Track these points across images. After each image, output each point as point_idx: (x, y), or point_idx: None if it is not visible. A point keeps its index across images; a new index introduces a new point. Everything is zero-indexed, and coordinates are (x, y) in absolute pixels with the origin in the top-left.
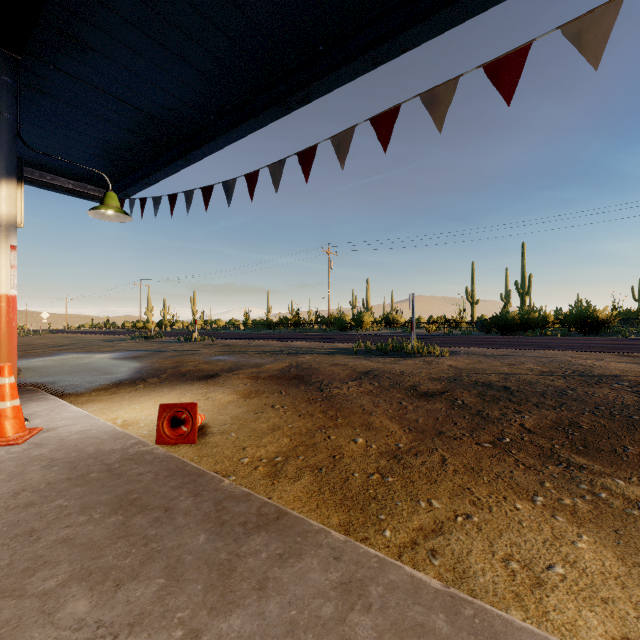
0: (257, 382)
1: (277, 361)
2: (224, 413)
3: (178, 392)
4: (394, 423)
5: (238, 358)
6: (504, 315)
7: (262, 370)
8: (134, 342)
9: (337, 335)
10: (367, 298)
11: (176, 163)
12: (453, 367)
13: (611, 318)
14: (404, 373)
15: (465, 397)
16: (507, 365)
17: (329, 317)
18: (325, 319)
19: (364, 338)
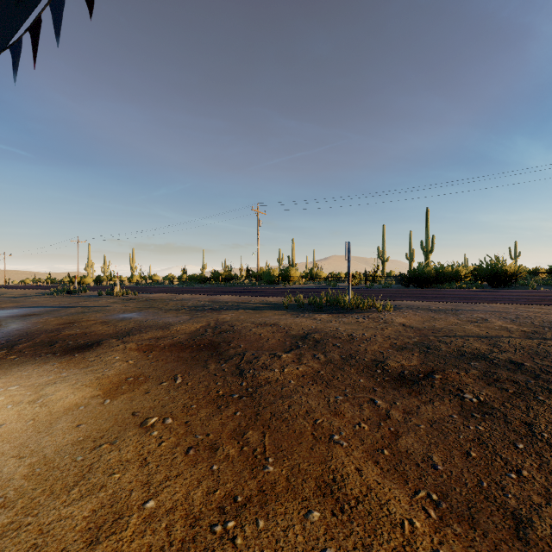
0: (147, 357)
1: (193, 320)
2: (30, 448)
3: (2, 382)
4: (389, 475)
5: (148, 316)
6: (421, 269)
7: (167, 334)
8: (50, 297)
9: (266, 288)
10: (292, 256)
11: (2, 6)
12: (408, 326)
13: (518, 272)
14: (354, 337)
15: (472, 385)
16: (469, 323)
17: (258, 272)
18: (254, 274)
19: (292, 291)
